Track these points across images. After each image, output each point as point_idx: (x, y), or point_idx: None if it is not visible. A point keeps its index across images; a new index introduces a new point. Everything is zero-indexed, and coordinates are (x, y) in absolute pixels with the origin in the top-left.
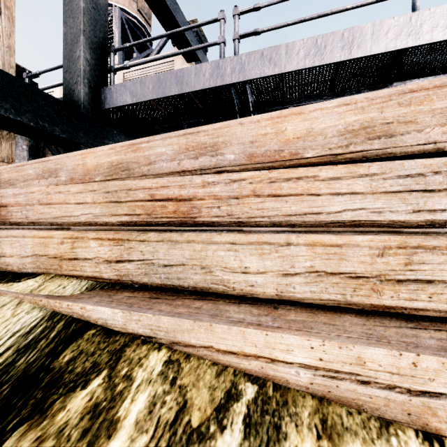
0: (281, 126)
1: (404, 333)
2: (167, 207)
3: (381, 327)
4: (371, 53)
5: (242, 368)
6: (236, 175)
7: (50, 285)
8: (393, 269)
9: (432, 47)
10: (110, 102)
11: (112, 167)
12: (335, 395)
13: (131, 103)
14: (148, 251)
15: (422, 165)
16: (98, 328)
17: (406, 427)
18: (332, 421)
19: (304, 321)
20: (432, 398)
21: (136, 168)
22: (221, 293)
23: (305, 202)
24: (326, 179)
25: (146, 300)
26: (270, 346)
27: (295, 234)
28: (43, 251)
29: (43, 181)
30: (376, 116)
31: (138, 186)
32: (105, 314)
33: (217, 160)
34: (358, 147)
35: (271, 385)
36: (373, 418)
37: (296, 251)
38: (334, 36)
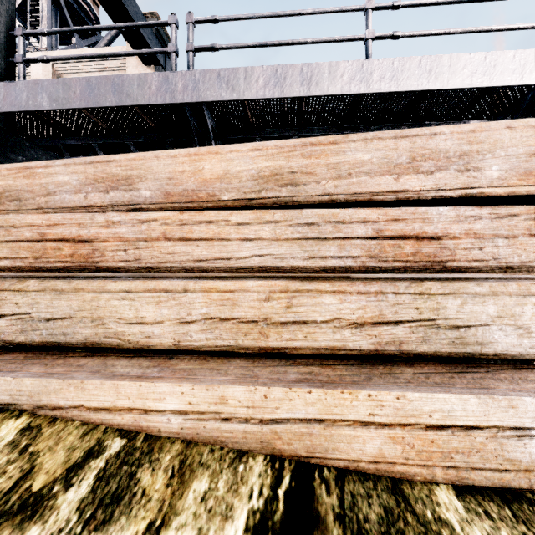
0: (198, 164)
1: (276, 371)
2: (63, 249)
3: (260, 368)
4: (329, 93)
5: (115, 424)
6: (145, 215)
7: None
8: (277, 313)
9: (386, 96)
10: (16, 103)
11: None
12: (203, 436)
13: (50, 109)
14: (25, 303)
15: (317, 215)
16: None
17: (258, 454)
18: (191, 460)
19: (192, 369)
20: (278, 424)
21: (30, 199)
22: (115, 348)
23: (216, 247)
24: (236, 224)
25: (16, 362)
26: (143, 396)
27: (202, 280)
28: None
29: None
30: (284, 165)
31: (24, 222)
32: None
33: (131, 196)
34: (269, 193)
35: (142, 436)
36: (232, 451)
37: (193, 298)
38: (294, 69)
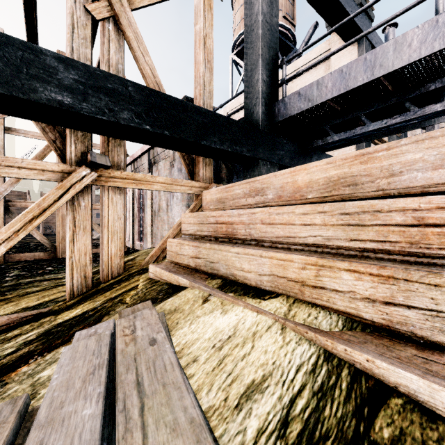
0: None
1: None
2: None
3: None
4: None
5: None
6: None
7: (299, 311)
8: None
9: None
10: (283, 113)
11: (330, 183)
12: None
13: (306, 109)
14: None
15: None
16: (404, 398)
17: None
18: None
19: None
20: None
21: (367, 182)
22: None
23: None
24: None
25: None
26: None
27: None
28: (281, 272)
29: (250, 200)
30: None
31: (393, 206)
32: (412, 383)
33: None
34: None
35: None
36: None
37: None
38: None
